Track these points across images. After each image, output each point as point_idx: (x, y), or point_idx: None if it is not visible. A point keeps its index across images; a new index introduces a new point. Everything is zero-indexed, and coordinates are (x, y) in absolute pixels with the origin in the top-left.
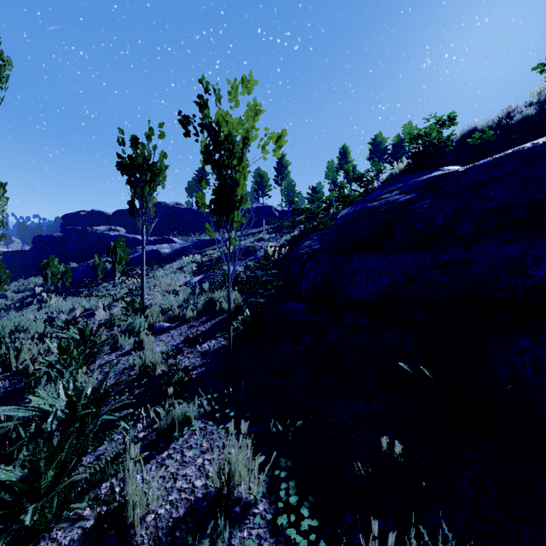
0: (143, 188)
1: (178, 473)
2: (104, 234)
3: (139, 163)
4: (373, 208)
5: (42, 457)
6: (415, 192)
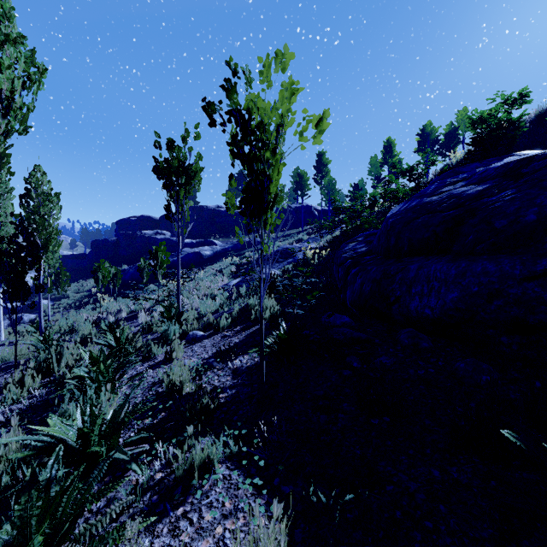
0: (179, 191)
1: (192, 546)
2: (151, 237)
3: (174, 166)
4: (432, 203)
5: (34, 514)
6: (489, 182)
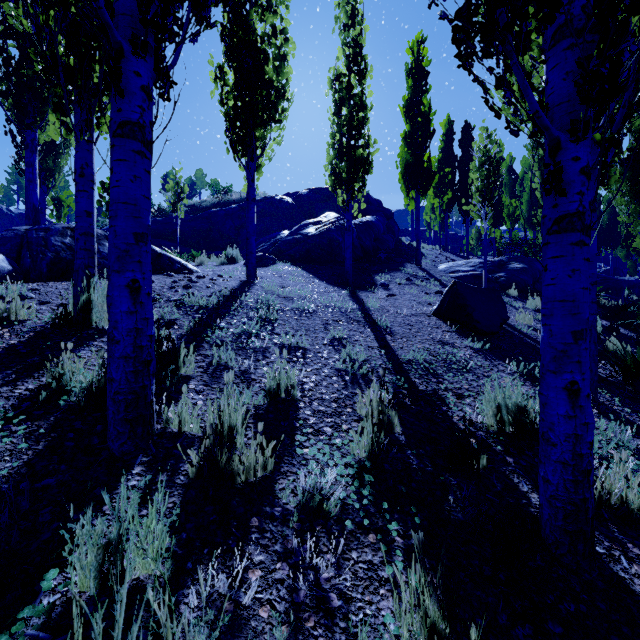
0: None
1: None
2: None
3: None
4: None
5: None
6: None
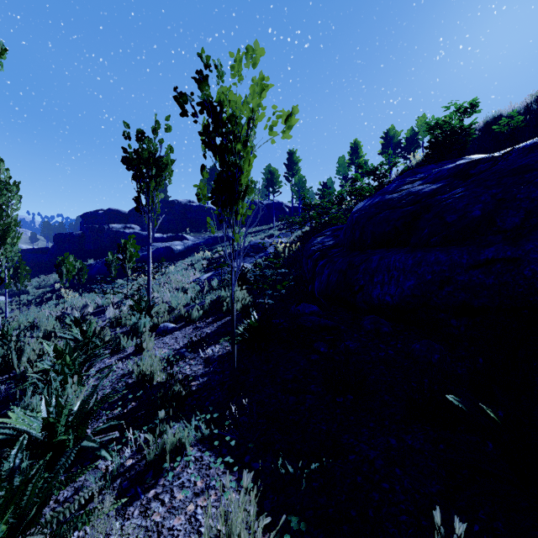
0: (149, 183)
1: (164, 525)
2: (120, 231)
3: (145, 157)
4: (393, 200)
5: None
6: (442, 181)
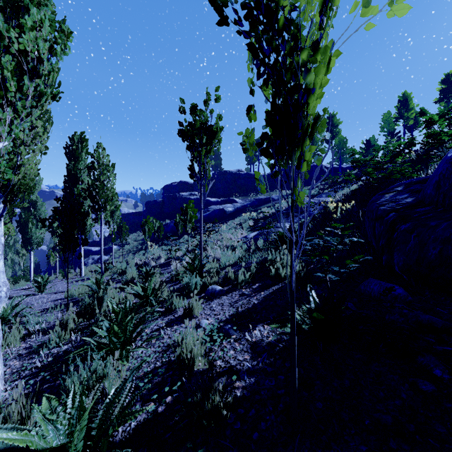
0: (201, 151)
1: None
2: (187, 198)
3: (197, 128)
4: None
5: None
6: None
